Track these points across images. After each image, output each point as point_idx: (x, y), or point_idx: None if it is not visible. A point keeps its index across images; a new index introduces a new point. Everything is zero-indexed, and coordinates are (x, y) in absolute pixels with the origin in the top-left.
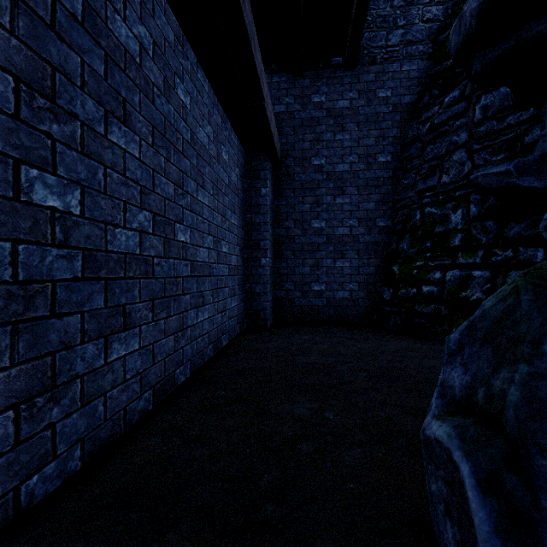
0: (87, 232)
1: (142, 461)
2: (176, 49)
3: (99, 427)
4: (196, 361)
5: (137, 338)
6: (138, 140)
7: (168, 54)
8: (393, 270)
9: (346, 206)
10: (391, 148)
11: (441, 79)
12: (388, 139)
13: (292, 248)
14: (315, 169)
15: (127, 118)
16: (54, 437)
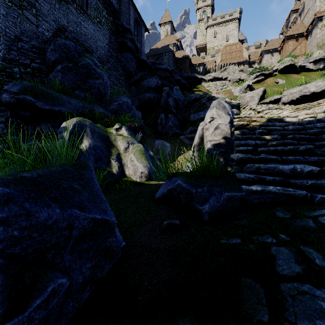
0: None
1: None
2: None
3: None
4: None
5: None
6: None
7: None
8: None
9: None
10: None
11: None
12: None
13: None
14: None
15: None
16: None
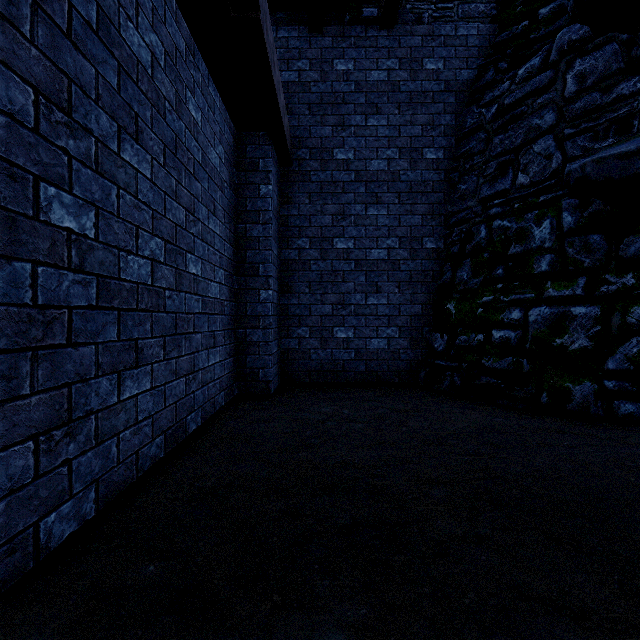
0: None
1: None
2: None
3: None
4: (116, 479)
5: None
6: None
7: None
8: (448, 309)
9: (382, 219)
10: (444, 141)
11: (510, 47)
12: (439, 129)
13: (307, 277)
14: (340, 166)
15: None
16: None
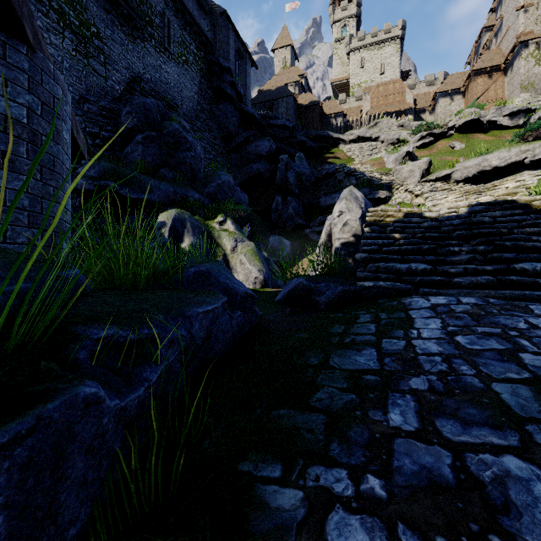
0: None
1: None
2: None
3: None
4: None
5: None
6: None
7: None
8: None
9: None
10: None
11: None
12: None
13: None
14: None
15: None
16: None
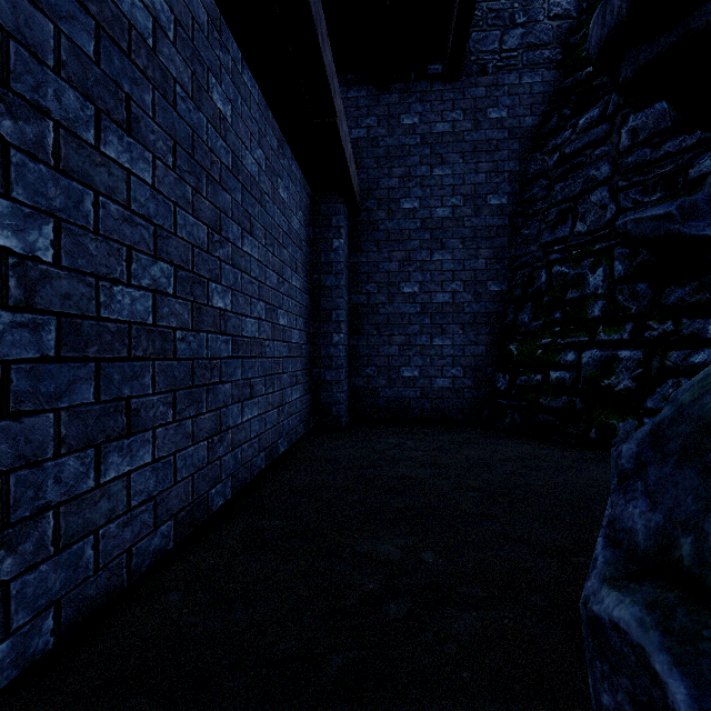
0: (65, 288)
1: (149, 634)
2: (210, 36)
3: (86, 582)
4: (240, 477)
5: (149, 446)
6: (150, 159)
7: (199, 41)
8: (510, 350)
9: (447, 264)
10: (507, 187)
11: (574, 94)
12: (503, 175)
13: (375, 320)
14: (406, 215)
15: (133, 124)
16: (6, 603)
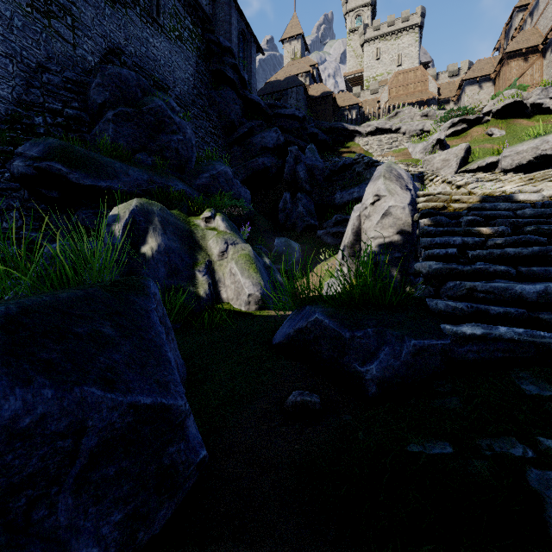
0: None
1: None
2: None
3: None
4: None
5: None
6: None
7: None
8: None
9: None
10: None
11: (3, 156)
12: None
13: None
14: None
15: None
16: None
